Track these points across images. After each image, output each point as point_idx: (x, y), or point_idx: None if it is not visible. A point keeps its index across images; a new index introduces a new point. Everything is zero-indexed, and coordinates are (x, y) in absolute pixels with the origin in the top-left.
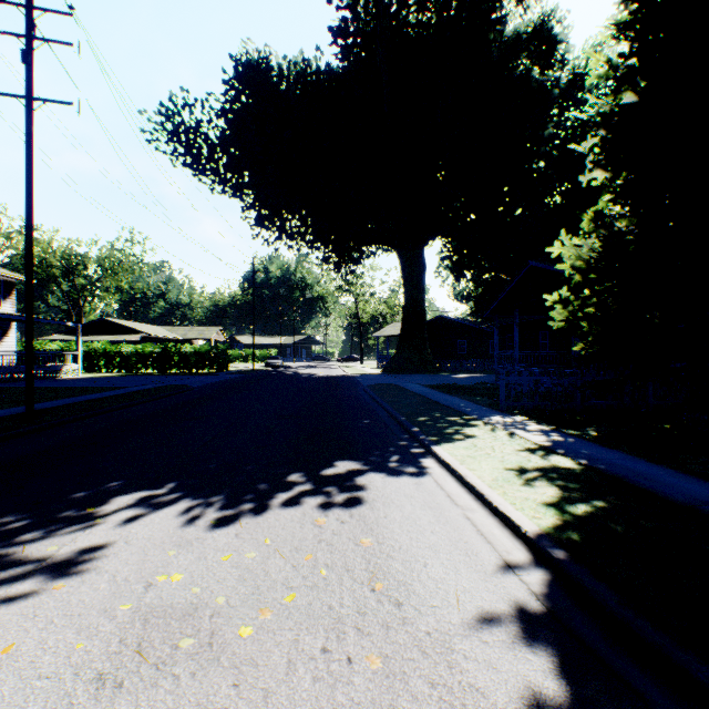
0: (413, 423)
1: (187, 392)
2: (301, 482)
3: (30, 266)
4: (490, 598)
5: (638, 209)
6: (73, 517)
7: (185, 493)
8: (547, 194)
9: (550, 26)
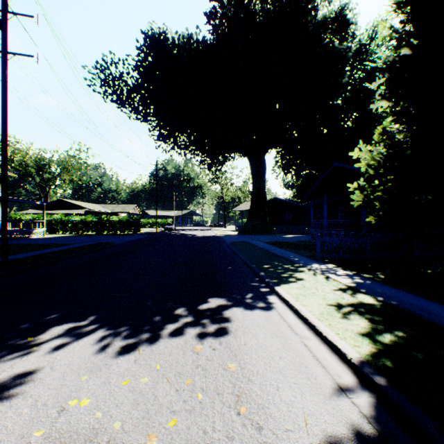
0: (261, 269)
1: (112, 247)
2: (185, 315)
3: (4, 164)
4: (331, 422)
5: (411, 126)
6: (16, 346)
7: (101, 324)
8: (344, 120)
9: (345, 13)
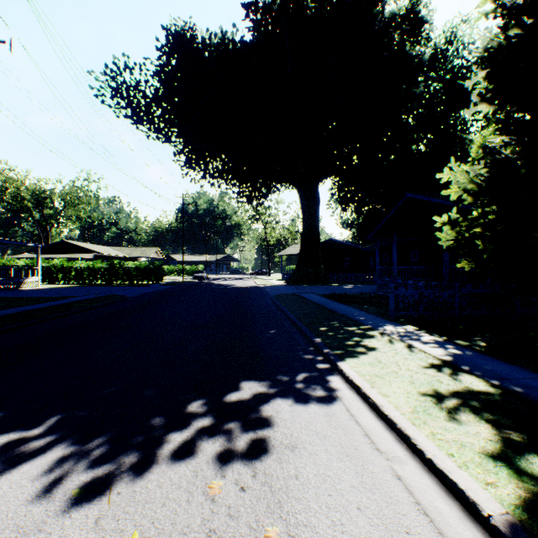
0: (316, 334)
1: (122, 302)
2: (201, 414)
3: None
4: None
5: (523, 137)
6: None
7: (63, 434)
8: (417, 141)
9: (418, 9)
